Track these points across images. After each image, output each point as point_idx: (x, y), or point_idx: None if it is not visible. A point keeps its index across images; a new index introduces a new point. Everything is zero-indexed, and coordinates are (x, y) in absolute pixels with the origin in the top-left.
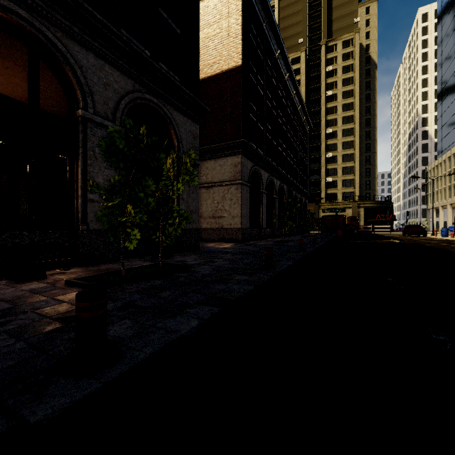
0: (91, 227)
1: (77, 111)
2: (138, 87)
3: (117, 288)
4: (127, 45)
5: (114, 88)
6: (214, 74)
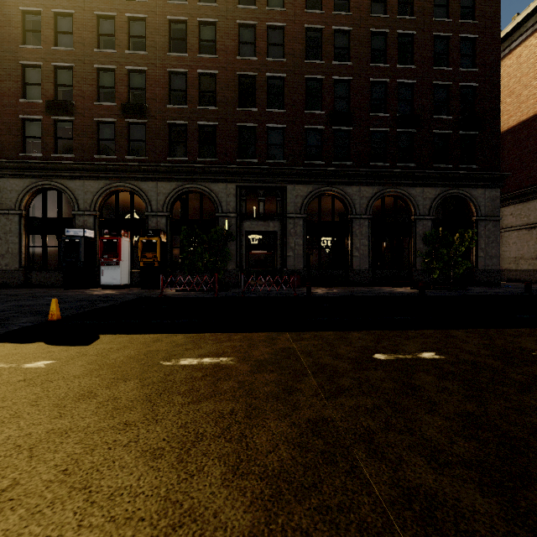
0: (417, 269)
1: (412, 217)
2: (443, 189)
3: (429, 291)
4: (436, 173)
5: (429, 198)
6: (536, 112)
